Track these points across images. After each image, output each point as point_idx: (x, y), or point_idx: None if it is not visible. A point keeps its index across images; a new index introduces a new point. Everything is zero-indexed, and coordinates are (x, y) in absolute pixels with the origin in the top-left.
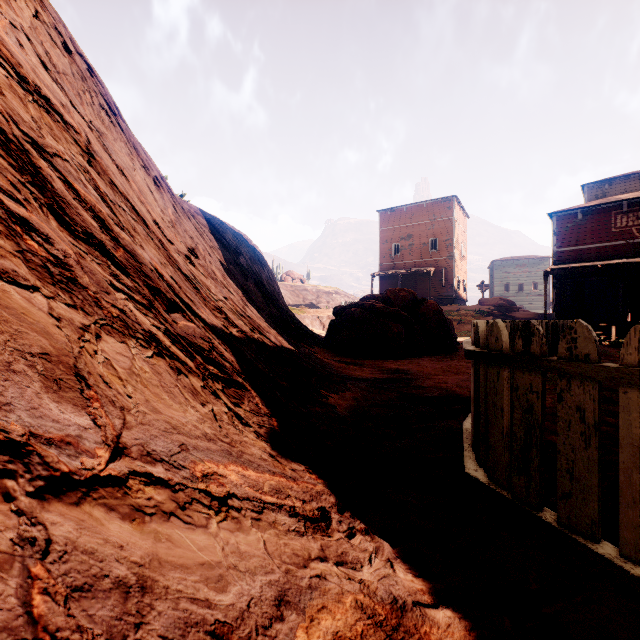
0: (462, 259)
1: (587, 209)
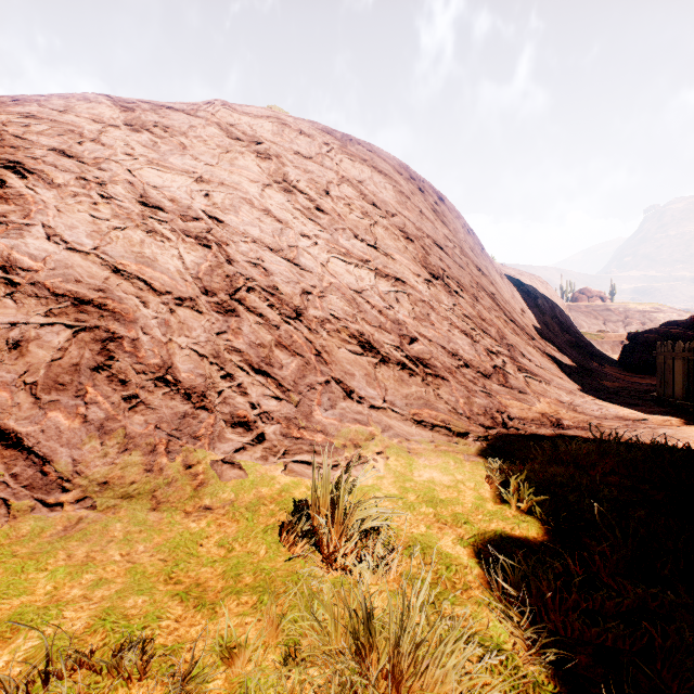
0: None
1: None
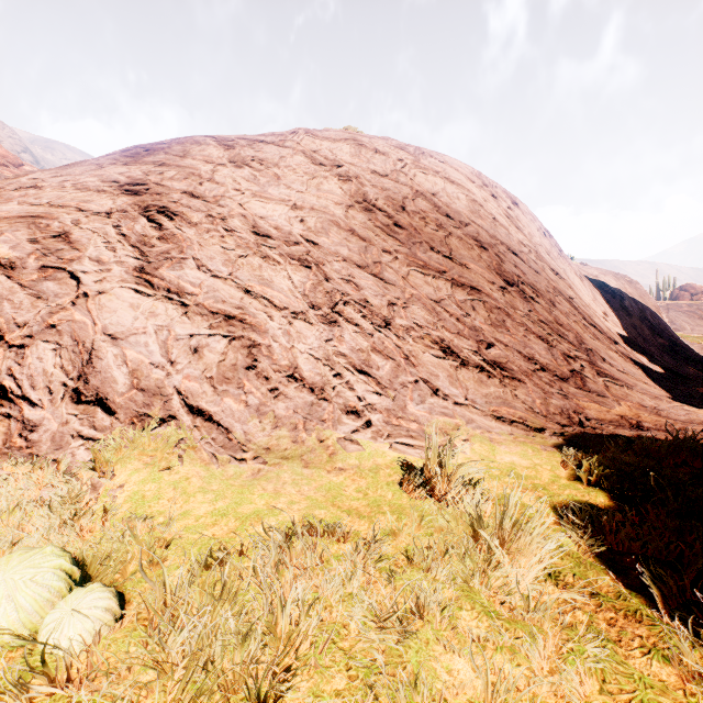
0: None
1: None
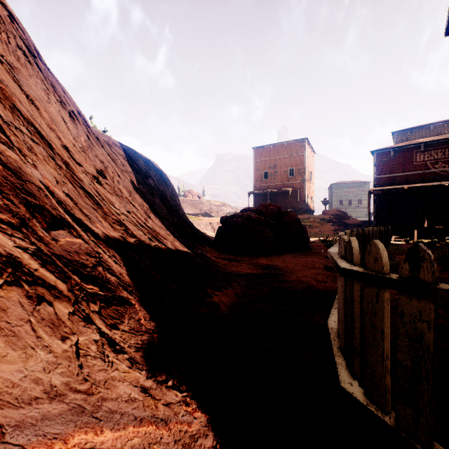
0: (311, 182)
1: (397, 148)
